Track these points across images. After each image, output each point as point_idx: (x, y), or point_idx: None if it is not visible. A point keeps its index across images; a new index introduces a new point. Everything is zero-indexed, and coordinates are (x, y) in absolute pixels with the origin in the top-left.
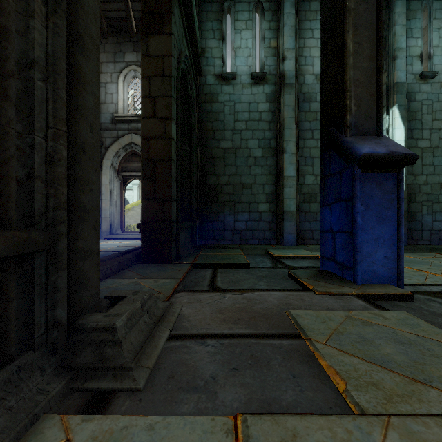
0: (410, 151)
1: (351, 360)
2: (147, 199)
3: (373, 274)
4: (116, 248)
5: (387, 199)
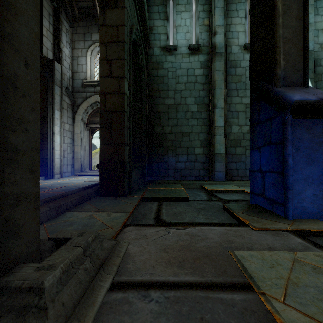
0: None
1: None
2: (104, 144)
3: (303, 210)
4: (83, 183)
5: (315, 142)
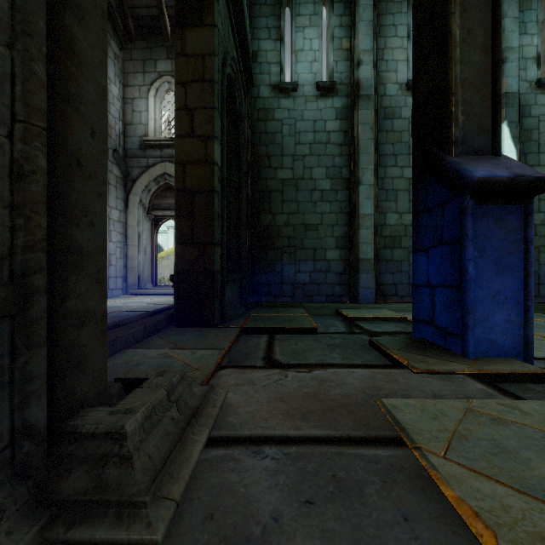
0: (544, 174)
1: (493, 489)
2: (182, 243)
3: (490, 344)
4: (144, 307)
5: (509, 241)
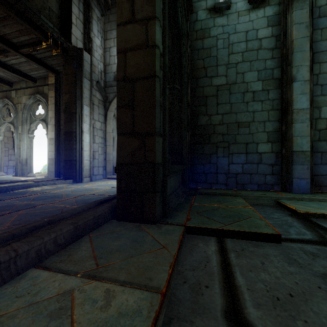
0: None
1: None
2: (123, 134)
3: None
4: (107, 191)
5: None
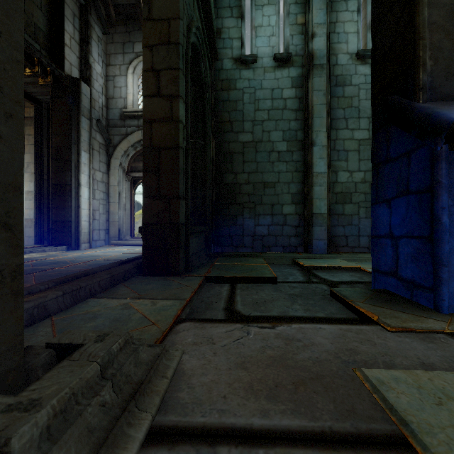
0: None
1: None
2: (149, 197)
3: None
4: (120, 256)
5: None
